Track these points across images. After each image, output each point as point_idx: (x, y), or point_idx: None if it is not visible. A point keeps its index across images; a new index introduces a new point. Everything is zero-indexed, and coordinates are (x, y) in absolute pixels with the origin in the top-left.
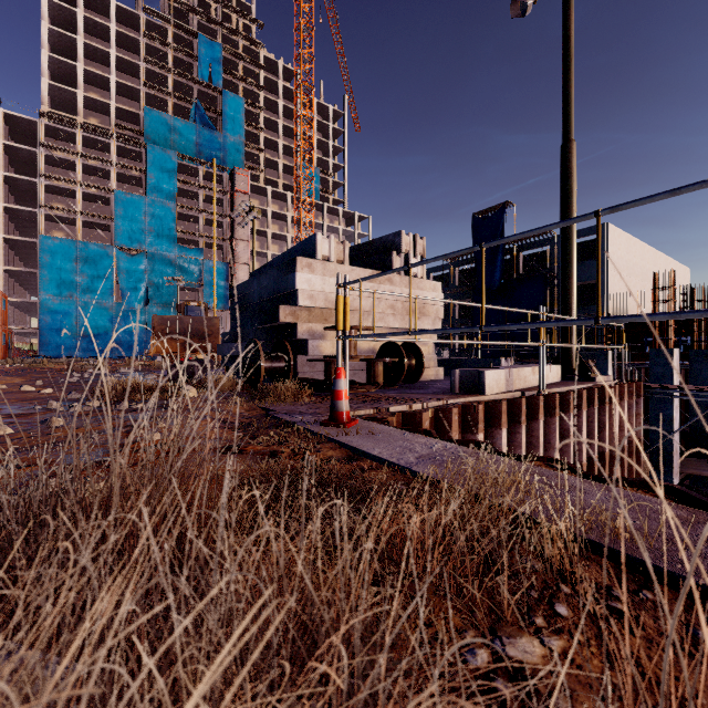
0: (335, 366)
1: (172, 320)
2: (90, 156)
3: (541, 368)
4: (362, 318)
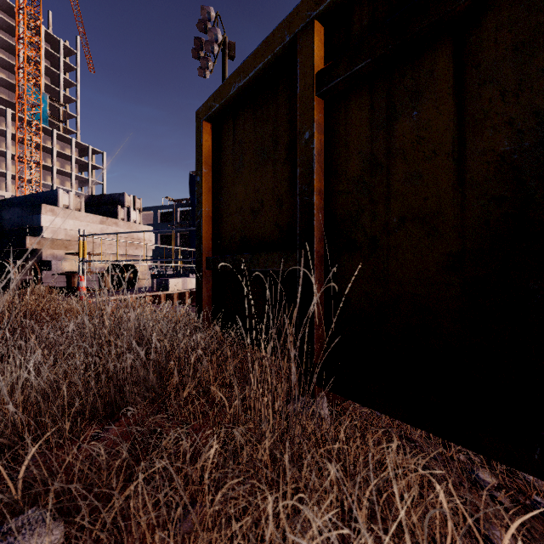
0: (75, 278)
1: None
2: None
3: None
4: (95, 247)
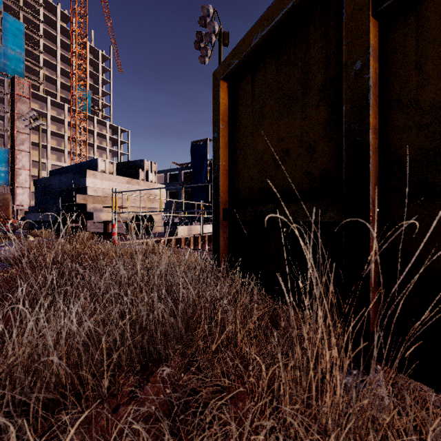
0: (109, 225)
1: None
2: None
3: (201, 225)
4: (123, 201)
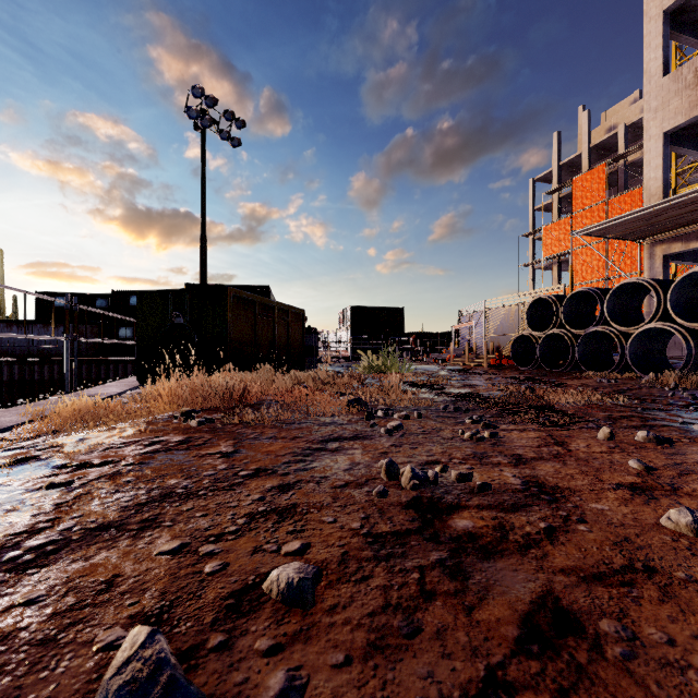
0: None
1: None
2: None
3: None
4: None
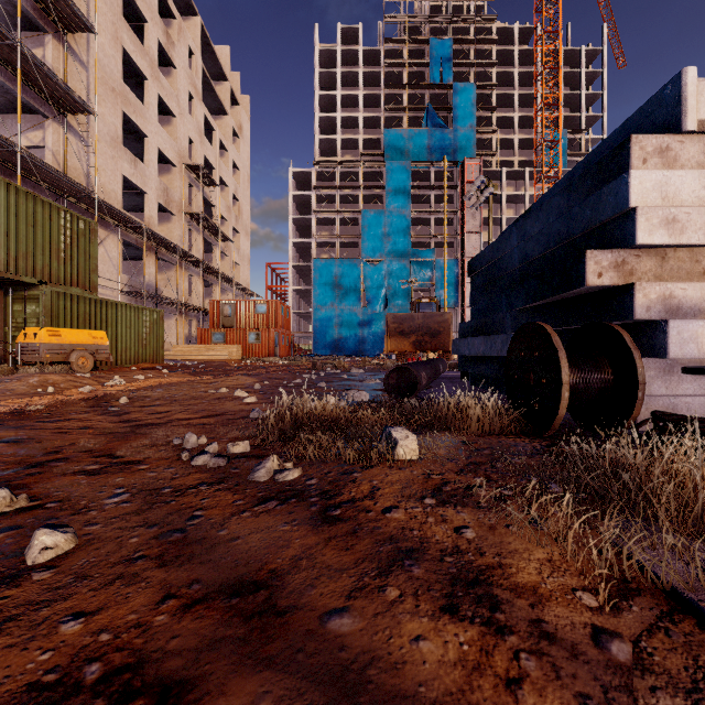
0: None
1: (403, 318)
2: (344, 187)
3: None
4: None
